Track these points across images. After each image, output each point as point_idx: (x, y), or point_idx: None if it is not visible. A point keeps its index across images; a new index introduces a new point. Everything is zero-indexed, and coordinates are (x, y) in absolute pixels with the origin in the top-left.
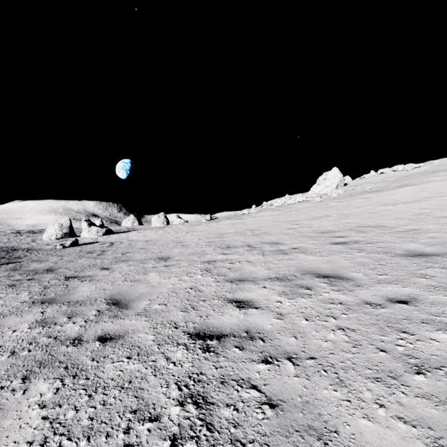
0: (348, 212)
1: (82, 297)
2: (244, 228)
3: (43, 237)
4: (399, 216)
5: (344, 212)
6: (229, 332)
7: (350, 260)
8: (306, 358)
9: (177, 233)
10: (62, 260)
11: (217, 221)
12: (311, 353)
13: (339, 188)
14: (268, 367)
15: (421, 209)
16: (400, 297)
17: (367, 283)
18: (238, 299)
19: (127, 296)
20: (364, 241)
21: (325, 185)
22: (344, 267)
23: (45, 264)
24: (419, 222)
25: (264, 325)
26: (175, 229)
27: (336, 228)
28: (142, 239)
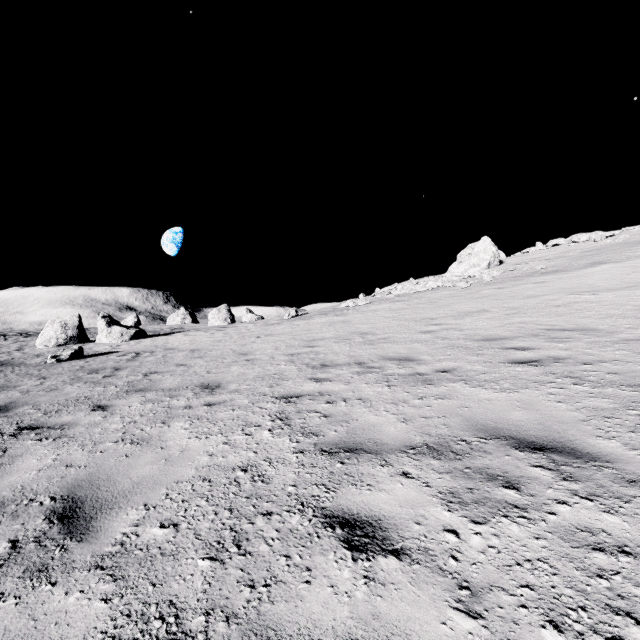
0: (519, 305)
1: (11, 488)
2: (350, 331)
3: (36, 342)
4: (612, 312)
5: (511, 305)
6: None
7: (570, 402)
8: None
9: (243, 338)
10: (40, 387)
11: (306, 318)
12: None
13: (492, 268)
14: None
15: None
16: None
17: None
18: (348, 516)
19: (103, 490)
20: (572, 358)
21: (471, 263)
22: (566, 420)
23: (7, 394)
24: None
25: None
26: (241, 330)
27: (506, 331)
28: (187, 347)
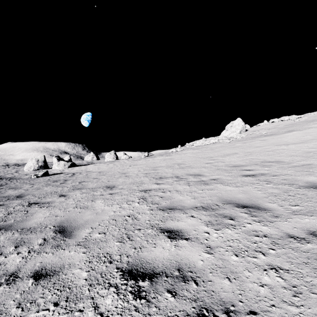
0: (251, 151)
1: (36, 223)
2: (173, 163)
3: (24, 168)
4: (292, 154)
5: (248, 151)
6: (161, 270)
7: (262, 190)
8: (246, 312)
9: (123, 166)
10: (32, 188)
11: (153, 157)
12: (249, 304)
13: (242, 133)
14: None
15: (308, 148)
16: None
17: (283, 214)
18: (169, 229)
19: (73, 223)
20: (269, 174)
21: (232, 131)
22: (259, 197)
23: (18, 191)
24: (310, 158)
25: (195, 260)
26: (122, 163)
27: (244, 162)
28: (97, 170)
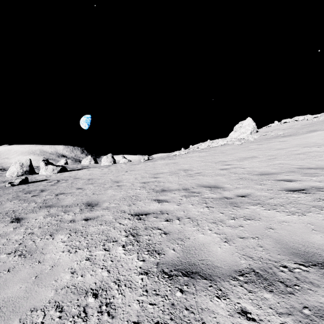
0: (274, 153)
1: None
2: (178, 168)
3: (6, 174)
4: None
5: (270, 153)
6: None
7: None
8: None
9: (118, 172)
10: None
11: (153, 161)
12: None
13: (253, 134)
14: None
15: None
16: None
17: None
18: None
19: None
20: None
21: (241, 131)
22: None
23: None
24: None
25: None
26: (118, 167)
27: (273, 169)
28: (86, 177)
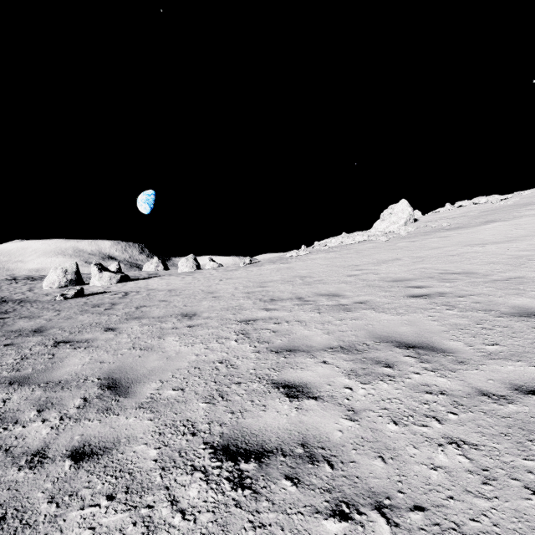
0: (424, 255)
1: (68, 374)
2: (293, 275)
3: (43, 285)
4: (491, 260)
5: (418, 255)
6: (275, 446)
7: (440, 320)
8: (408, 508)
9: (209, 281)
10: (58, 317)
11: (258, 266)
12: (414, 496)
13: (409, 225)
14: (344, 527)
15: (519, 251)
16: (532, 384)
17: (473, 359)
18: (288, 383)
19: (130, 374)
20: (452, 293)
21: (391, 221)
22: (434, 331)
23: (35, 322)
24: (520, 268)
25: (329, 431)
26: (207, 275)
27: (411, 274)
28: (165, 288)
